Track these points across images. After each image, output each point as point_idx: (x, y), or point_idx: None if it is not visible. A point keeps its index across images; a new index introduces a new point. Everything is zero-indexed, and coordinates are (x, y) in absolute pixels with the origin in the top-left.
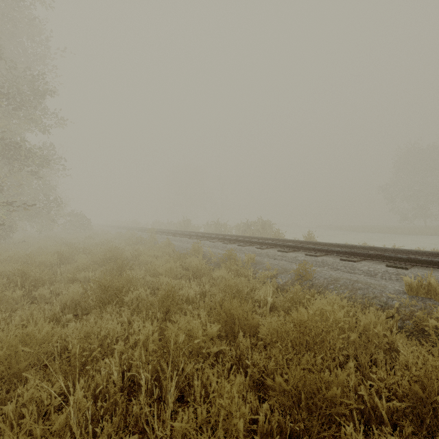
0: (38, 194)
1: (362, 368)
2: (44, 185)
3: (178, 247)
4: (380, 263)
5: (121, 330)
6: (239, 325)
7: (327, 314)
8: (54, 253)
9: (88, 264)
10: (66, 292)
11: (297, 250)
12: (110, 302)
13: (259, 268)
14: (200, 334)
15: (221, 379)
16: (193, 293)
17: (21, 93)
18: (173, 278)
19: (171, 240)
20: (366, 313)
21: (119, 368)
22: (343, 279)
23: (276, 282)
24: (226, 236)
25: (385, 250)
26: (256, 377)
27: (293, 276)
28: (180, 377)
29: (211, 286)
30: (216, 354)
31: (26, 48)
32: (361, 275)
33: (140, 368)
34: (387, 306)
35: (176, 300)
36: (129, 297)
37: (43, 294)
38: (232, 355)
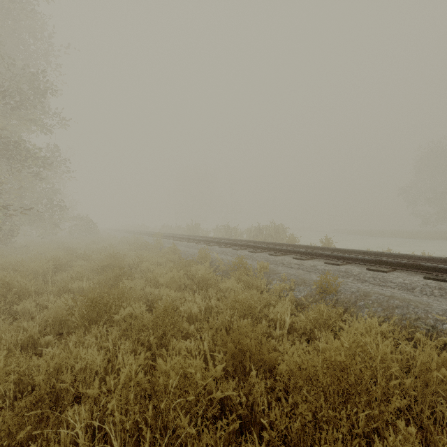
0: (42, 197)
1: (425, 432)
2: (48, 188)
3: (184, 253)
4: (416, 274)
5: (102, 362)
6: (251, 359)
7: (367, 347)
8: (49, 260)
9: (84, 272)
10: (52, 306)
11: (315, 258)
12: (98, 320)
13: (273, 278)
14: (199, 376)
15: (226, 445)
16: (197, 310)
17: (20, 90)
18: (176, 289)
19: (177, 245)
20: (419, 346)
21: (89, 422)
22: (375, 294)
23: (294, 296)
24: (236, 241)
25: (417, 258)
26: (275, 444)
27: (313, 289)
28: (170, 438)
29: (218, 299)
30: (221, 399)
31: (28, 45)
32: (395, 289)
33: (110, 433)
34: (435, 331)
35: (175, 319)
36: (121, 314)
37: (27, 308)
38: (241, 402)
